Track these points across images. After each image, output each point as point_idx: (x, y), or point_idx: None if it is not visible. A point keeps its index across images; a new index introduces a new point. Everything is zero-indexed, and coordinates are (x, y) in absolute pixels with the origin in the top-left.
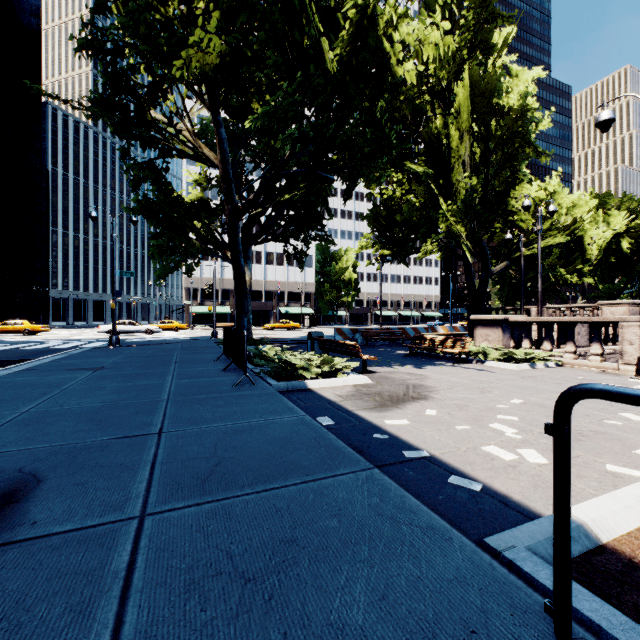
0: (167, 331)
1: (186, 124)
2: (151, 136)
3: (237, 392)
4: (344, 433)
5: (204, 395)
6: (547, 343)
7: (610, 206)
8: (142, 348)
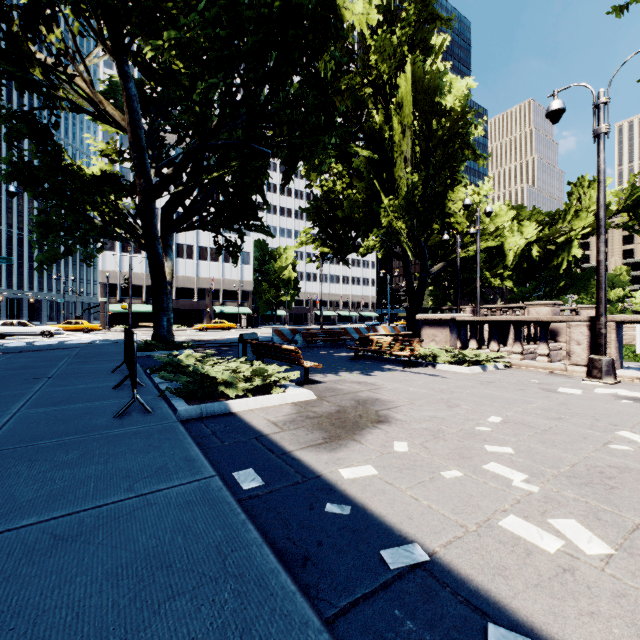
0: (75, 333)
1: (80, 70)
2: (28, 78)
3: (115, 429)
4: (278, 507)
5: (52, 439)
6: (494, 343)
7: (523, 218)
8: (18, 356)
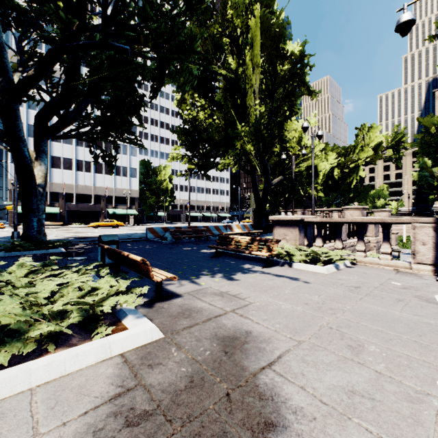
0: None
1: None
2: None
3: None
4: None
5: None
6: (339, 242)
7: (327, 150)
8: None
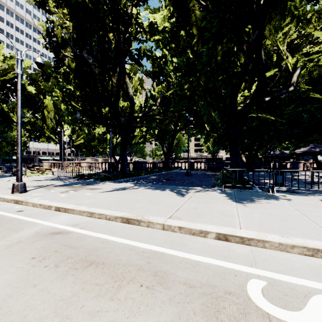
0: None
1: None
2: None
3: None
4: None
5: None
6: (55, 166)
7: None
8: None
